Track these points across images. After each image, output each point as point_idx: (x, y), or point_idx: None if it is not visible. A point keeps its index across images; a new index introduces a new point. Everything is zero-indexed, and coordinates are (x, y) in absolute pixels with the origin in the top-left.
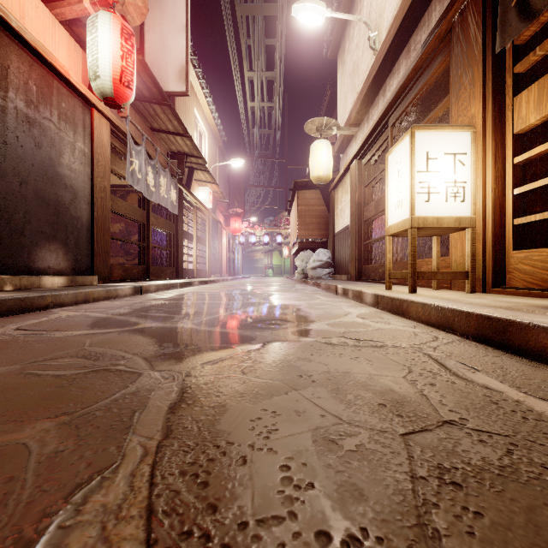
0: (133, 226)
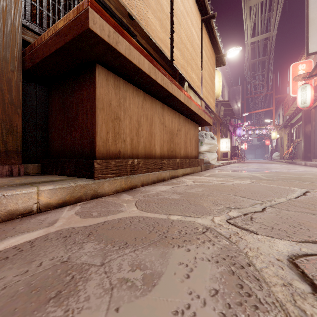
0: None
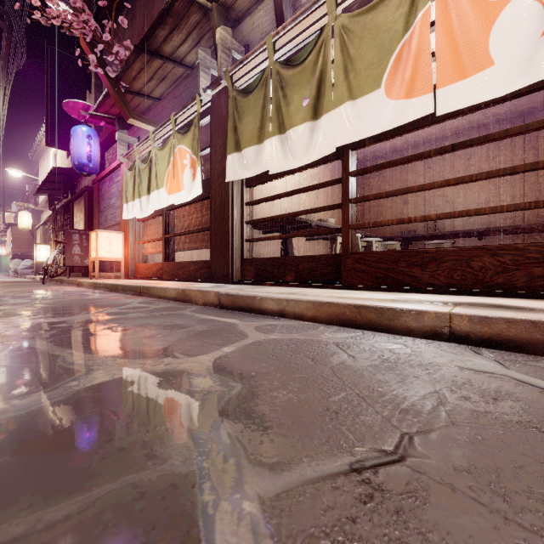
0: None
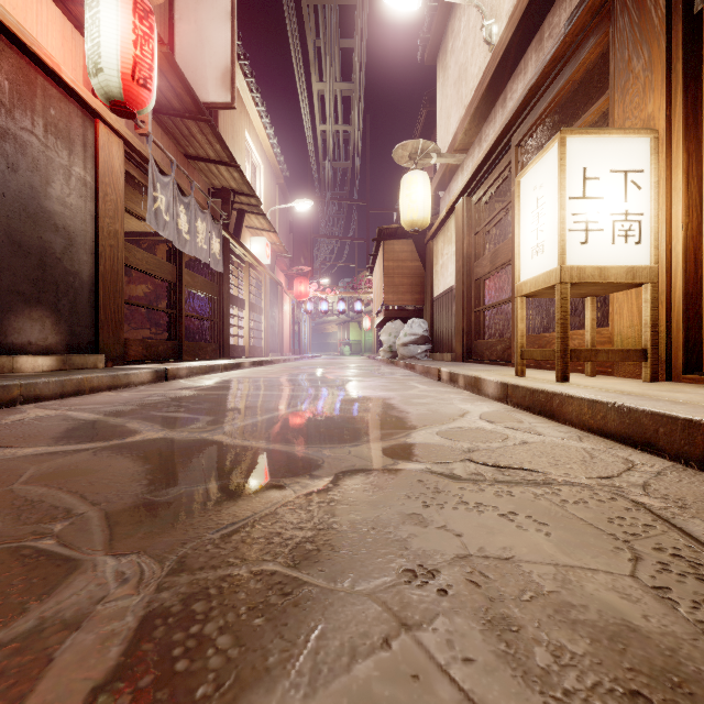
0: (162, 288)
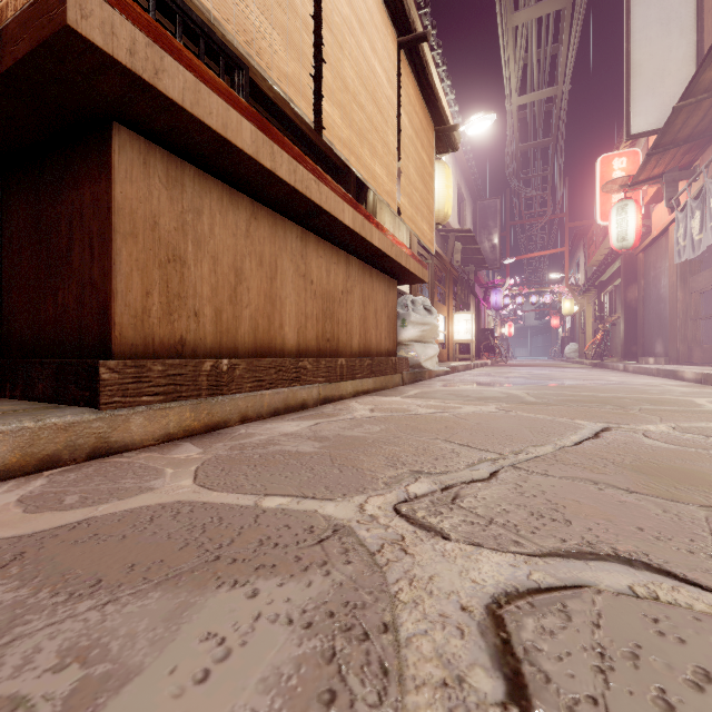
0: None
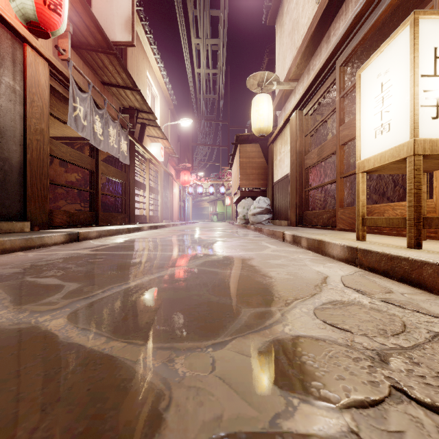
0: (88, 176)
